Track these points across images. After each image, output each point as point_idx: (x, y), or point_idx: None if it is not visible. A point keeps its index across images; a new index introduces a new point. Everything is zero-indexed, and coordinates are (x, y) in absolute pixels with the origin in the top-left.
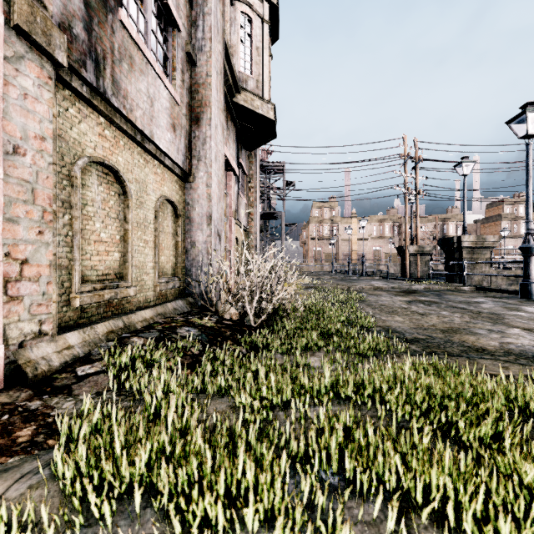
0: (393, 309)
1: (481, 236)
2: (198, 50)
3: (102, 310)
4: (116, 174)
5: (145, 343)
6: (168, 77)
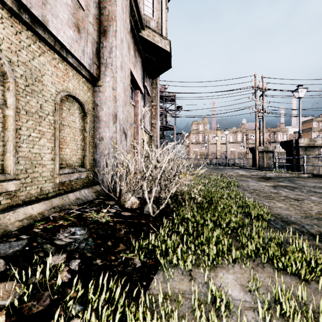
0: (267, 193)
1: (312, 139)
2: None
3: None
4: None
5: None
6: None
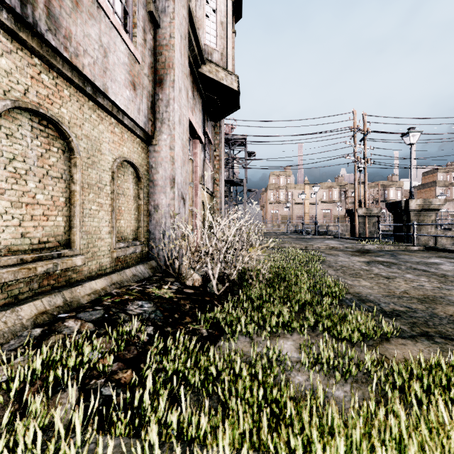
0: (355, 271)
1: (427, 200)
2: (162, 11)
3: (36, 285)
4: (58, 127)
5: (81, 329)
6: (128, 33)
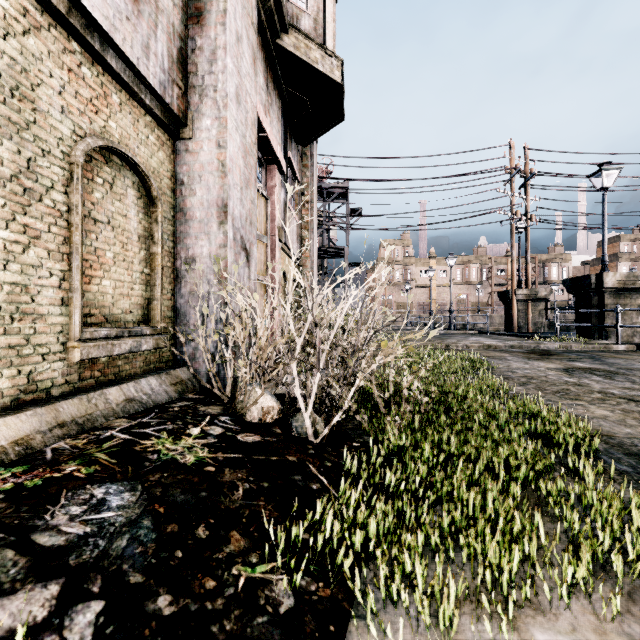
0: (558, 386)
1: (631, 273)
2: None
3: None
4: None
5: None
6: None
